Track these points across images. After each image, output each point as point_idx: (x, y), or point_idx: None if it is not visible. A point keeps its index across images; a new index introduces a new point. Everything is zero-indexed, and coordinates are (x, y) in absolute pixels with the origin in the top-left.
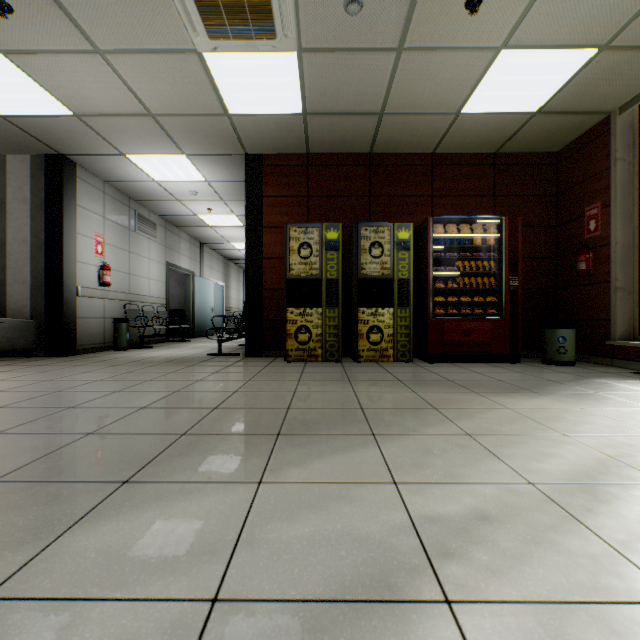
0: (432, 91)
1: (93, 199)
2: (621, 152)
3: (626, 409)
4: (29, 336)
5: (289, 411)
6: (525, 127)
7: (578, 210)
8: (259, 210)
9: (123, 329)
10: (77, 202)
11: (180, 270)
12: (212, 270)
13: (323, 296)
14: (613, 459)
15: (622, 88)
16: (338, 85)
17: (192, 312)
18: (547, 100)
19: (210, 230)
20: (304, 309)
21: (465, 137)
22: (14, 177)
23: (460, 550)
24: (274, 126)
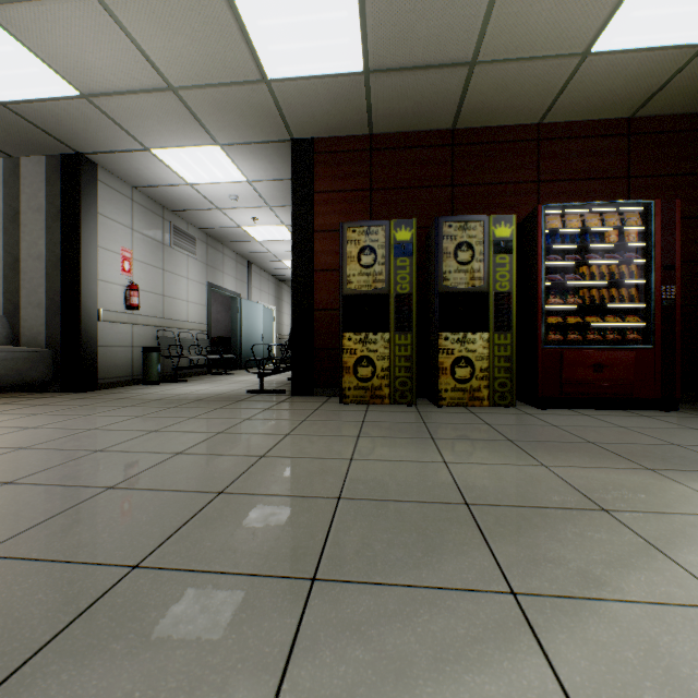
0: (551, 17)
1: (119, 207)
2: None
3: None
4: (43, 368)
5: (339, 506)
6: (684, 71)
7: None
8: (309, 210)
9: (153, 360)
10: (99, 210)
11: (224, 292)
12: (262, 292)
13: (391, 317)
14: None
15: None
16: (413, 18)
17: (238, 340)
18: None
19: (257, 245)
20: (366, 334)
21: (590, 94)
22: (28, 183)
23: None
24: (326, 95)
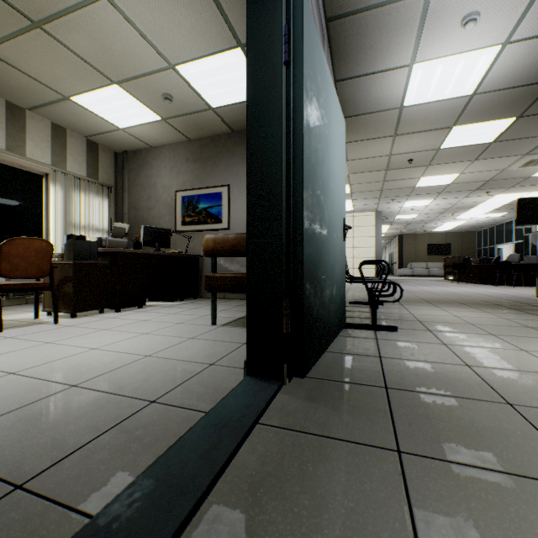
0: None
1: None
2: None
3: None
4: None
5: None
6: None
7: None
8: None
9: None
10: None
11: None
12: None
13: None
14: None
15: None
16: None
17: None
18: None
19: None
20: None
21: None
22: None
23: None
24: None
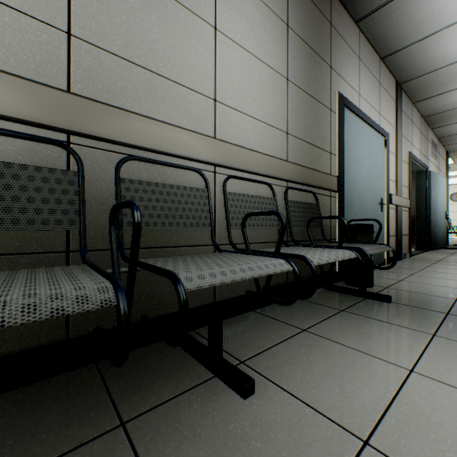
0: None
1: None
2: None
3: None
4: None
5: None
6: None
7: None
8: None
9: None
10: None
11: None
12: None
13: None
14: None
15: None
16: None
17: None
18: None
19: None
20: None
21: None
22: None
23: None
24: None
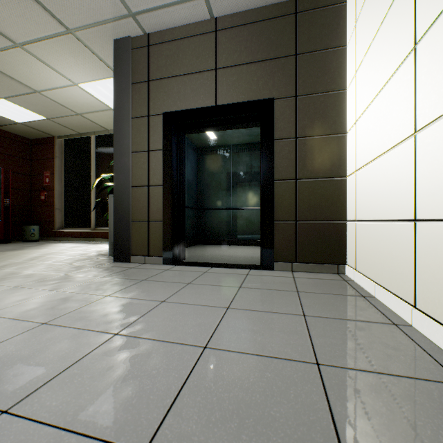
0: None
1: None
2: (59, 154)
3: (51, 249)
4: None
5: None
6: (14, 125)
7: (42, 171)
8: None
9: None
10: None
11: None
12: None
13: None
14: (41, 255)
15: (58, 131)
16: None
17: None
18: (26, 121)
19: None
20: None
21: None
22: None
23: (3, 267)
24: None
